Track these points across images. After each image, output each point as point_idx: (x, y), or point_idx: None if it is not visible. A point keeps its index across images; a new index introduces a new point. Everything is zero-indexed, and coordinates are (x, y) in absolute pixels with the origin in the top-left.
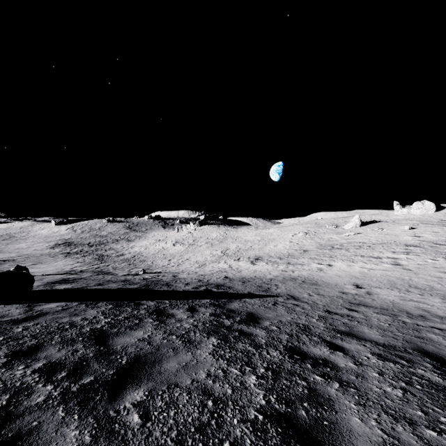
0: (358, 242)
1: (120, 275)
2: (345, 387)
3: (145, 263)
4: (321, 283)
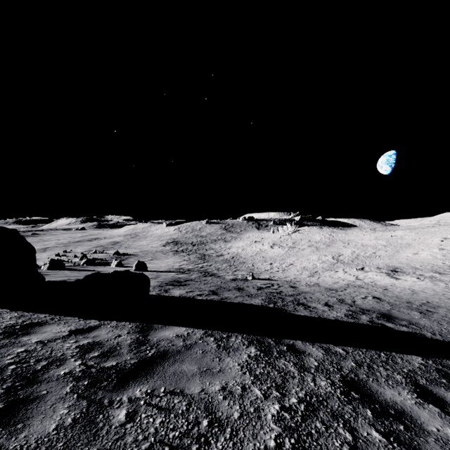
0: None
1: (229, 279)
2: None
3: (245, 266)
4: None
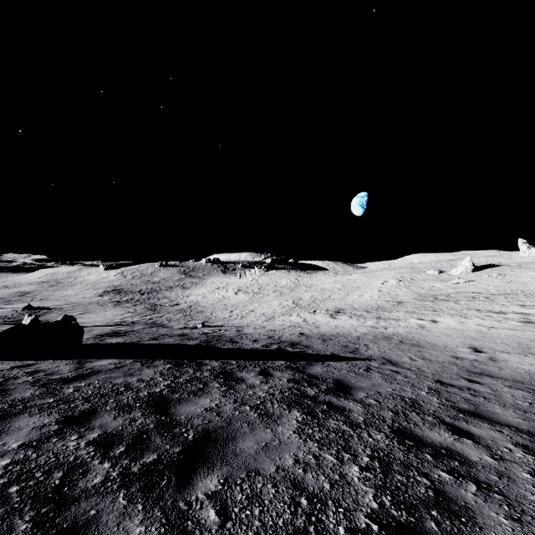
0: (471, 292)
1: (176, 328)
2: (486, 492)
3: (203, 315)
4: (425, 345)
